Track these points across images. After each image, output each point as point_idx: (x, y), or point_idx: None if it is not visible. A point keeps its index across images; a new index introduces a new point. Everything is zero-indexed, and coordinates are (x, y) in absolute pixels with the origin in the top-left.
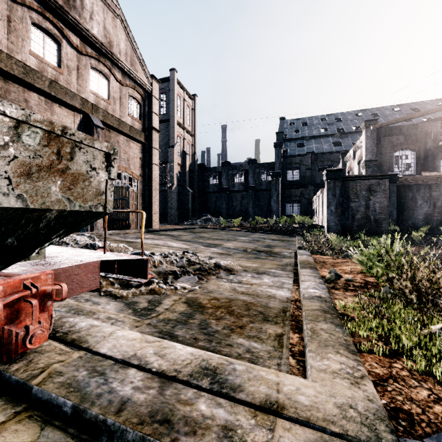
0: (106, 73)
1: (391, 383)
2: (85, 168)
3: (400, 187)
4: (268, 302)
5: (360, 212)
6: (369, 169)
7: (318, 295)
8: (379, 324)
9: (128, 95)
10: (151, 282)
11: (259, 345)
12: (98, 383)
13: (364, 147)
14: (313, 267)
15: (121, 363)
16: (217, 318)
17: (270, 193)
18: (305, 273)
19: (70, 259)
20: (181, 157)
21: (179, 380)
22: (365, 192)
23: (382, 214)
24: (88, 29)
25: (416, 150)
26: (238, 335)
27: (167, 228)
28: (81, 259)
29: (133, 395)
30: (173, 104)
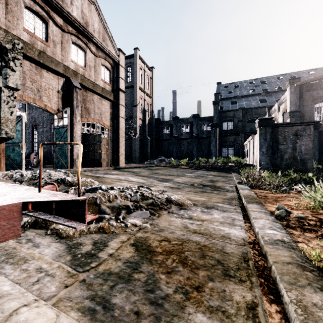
0: (83, 47)
1: None
2: None
3: (321, 132)
4: (224, 245)
5: (288, 153)
6: (293, 118)
7: (280, 238)
8: None
9: (100, 64)
10: (102, 218)
11: None
12: None
13: (289, 101)
14: (259, 202)
15: None
16: (168, 271)
17: (209, 140)
18: (254, 209)
19: None
20: (142, 113)
21: None
22: (292, 136)
23: (308, 154)
24: (69, 11)
25: None
26: (195, 305)
27: (130, 166)
28: None
29: None
30: (136, 74)
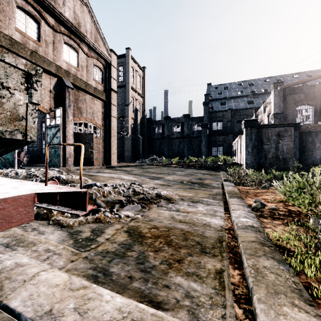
0: (75, 47)
1: None
2: None
3: (302, 133)
4: (204, 231)
5: (271, 152)
6: (277, 120)
7: (251, 224)
8: None
9: (92, 64)
10: (98, 210)
11: (199, 286)
12: None
13: (273, 103)
14: (240, 197)
15: None
16: (156, 250)
17: (200, 139)
18: (234, 202)
19: (3, 192)
20: (134, 113)
21: None
22: (275, 137)
23: (289, 154)
24: (61, 12)
25: (313, 105)
26: (176, 272)
27: (122, 165)
28: (14, 192)
29: None
30: (128, 74)
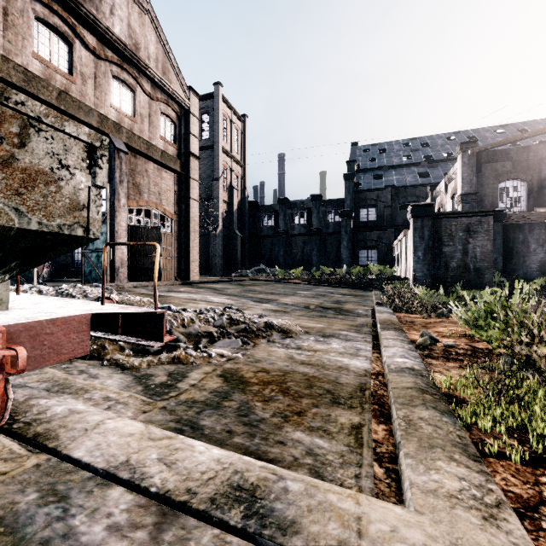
0: (131, 83)
1: (545, 514)
2: (47, 162)
3: (507, 227)
4: (338, 376)
5: (456, 259)
6: (467, 205)
7: (410, 366)
8: (506, 410)
9: (159, 112)
10: (176, 346)
11: (326, 443)
12: (49, 518)
13: (460, 177)
14: (399, 328)
15: (102, 476)
16: (265, 400)
17: (339, 237)
18: (388, 336)
19: (46, 311)
20: (227, 192)
21: (193, 509)
22: (462, 233)
23: (485, 261)
24: (108, 26)
25: (527, 180)
26: (295, 426)
27: (208, 280)
28: (62, 311)
29: (104, 543)
30: (218, 127)
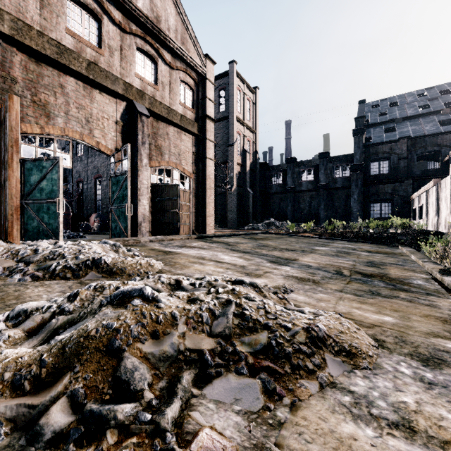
0: (153, 54)
1: None
2: None
3: None
4: None
5: None
6: None
7: None
8: None
9: (178, 80)
10: (107, 423)
11: None
12: None
13: None
14: None
15: None
16: None
17: (347, 192)
18: None
19: None
20: (241, 156)
21: None
22: None
23: None
24: (131, 0)
25: None
26: None
27: (222, 234)
28: None
29: None
30: (233, 99)
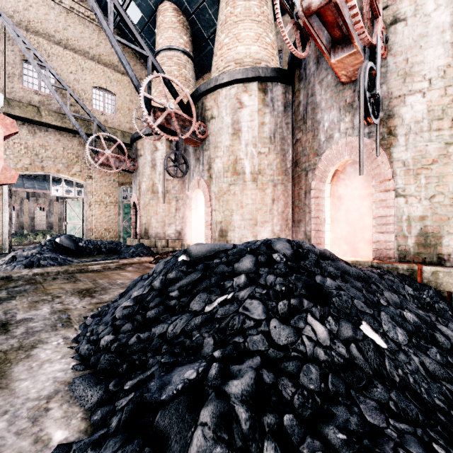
0: None
1: None
2: None
3: None
4: None
5: None
6: None
7: None
8: None
9: None
10: None
11: None
12: None
13: None
14: None
15: None
16: None
17: None
18: None
19: None
20: None
21: None
22: None
23: None
24: None
25: None
26: None
27: None
28: None
29: None
30: None
